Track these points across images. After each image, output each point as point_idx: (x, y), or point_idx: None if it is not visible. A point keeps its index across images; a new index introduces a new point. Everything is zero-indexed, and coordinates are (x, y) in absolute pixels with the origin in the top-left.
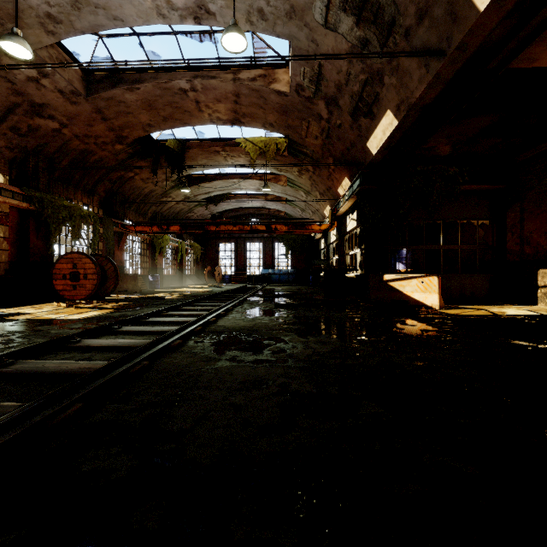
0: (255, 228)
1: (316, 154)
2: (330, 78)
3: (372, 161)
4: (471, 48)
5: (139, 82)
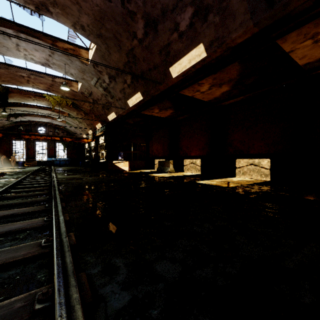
0: (54, 138)
1: (87, 111)
2: (95, 96)
3: (109, 122)
4: (130, 110)
5: None
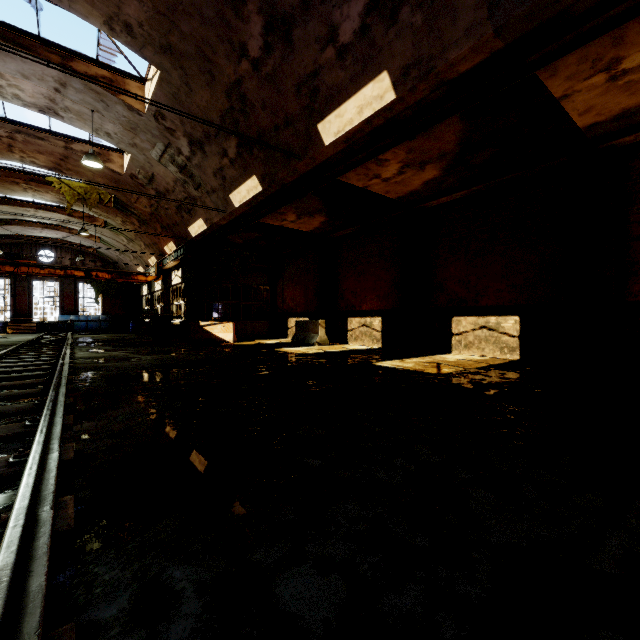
0: (72, 274)
1: (144, 216)
2: (161, 183)
3: (192, 239)
4: (236, 214)
5: None
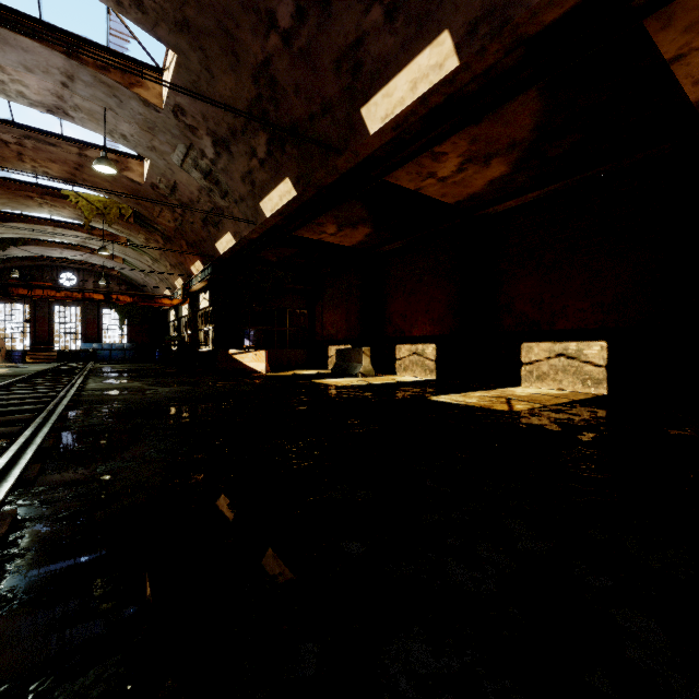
0: (90, 297)
1: (169, 232)
2: (184, 193)
3: (220, 257)
4: (268, 226)
5: None
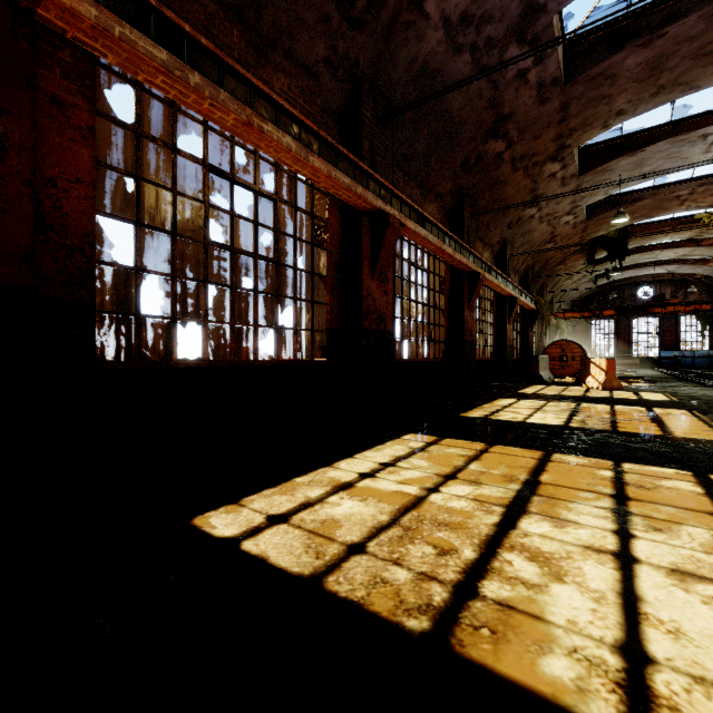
0: None
1: None
2: None
3: None
4: None
5: (638, 201)
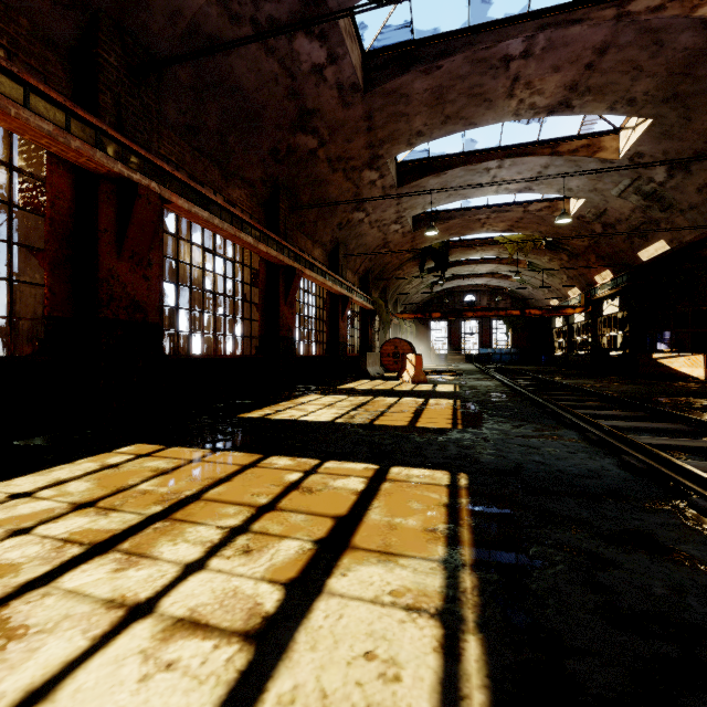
0: (510, 313)
1: (577, 250)
2: (612, 215)
3: (640, 264)
4: None
5: (451, 219)
